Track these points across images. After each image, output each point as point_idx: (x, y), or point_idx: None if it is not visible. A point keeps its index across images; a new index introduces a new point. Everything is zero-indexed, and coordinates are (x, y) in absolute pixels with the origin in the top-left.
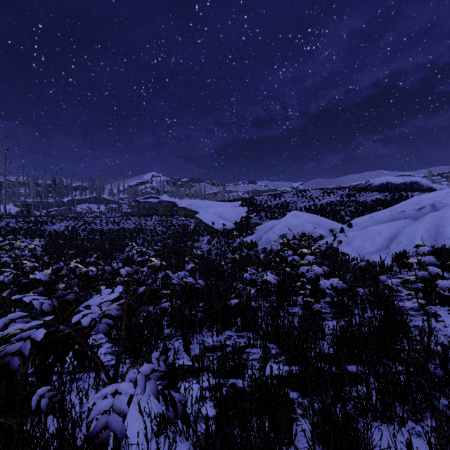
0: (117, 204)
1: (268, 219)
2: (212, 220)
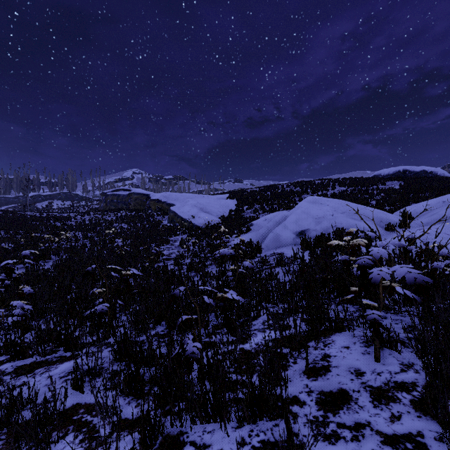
0: (85, 199)
1: (265, 211)
2: (191, 213)
